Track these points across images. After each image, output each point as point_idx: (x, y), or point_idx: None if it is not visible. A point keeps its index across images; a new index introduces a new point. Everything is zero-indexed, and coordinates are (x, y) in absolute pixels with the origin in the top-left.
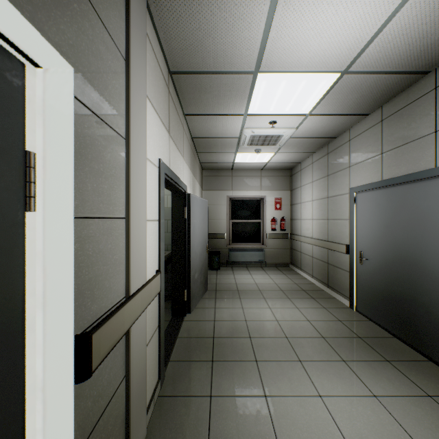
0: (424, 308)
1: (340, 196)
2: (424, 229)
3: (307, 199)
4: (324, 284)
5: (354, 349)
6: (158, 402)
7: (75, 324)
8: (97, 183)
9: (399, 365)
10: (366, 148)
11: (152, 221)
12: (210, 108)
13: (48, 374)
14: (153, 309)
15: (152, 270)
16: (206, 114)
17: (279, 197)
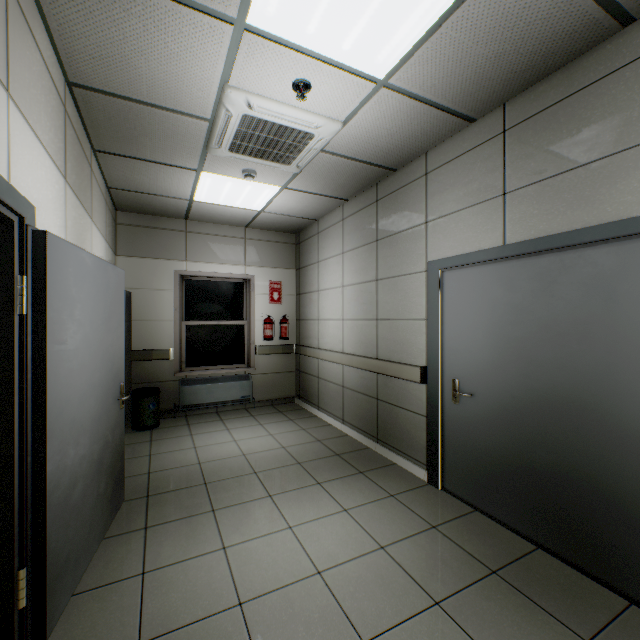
0: (619, 497)
1: (406, 277)
2: (619, 339)
3: (333, 285)
4: (370, 436)
5: (513, 625)
6: None
7: None
8: None
9: None
10: (467, 186)
11: None
12: None
13: None
14: None
15: None
16: None
17: (278, 279)
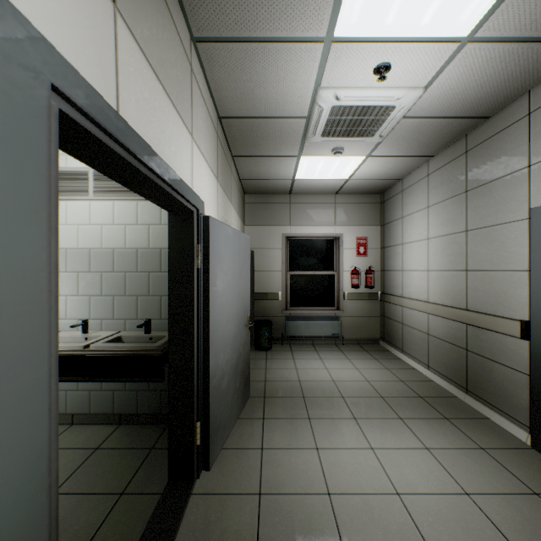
0: None
1: (501, 226)
2: None
3: (416, 238)
4: (458, 385)
5: None
6: None
7: None
8: None
9: None
10: None
11: None
12: (249, 11)
13: None
14: None
15: None
16: (241, 38)
17: (363, 235)
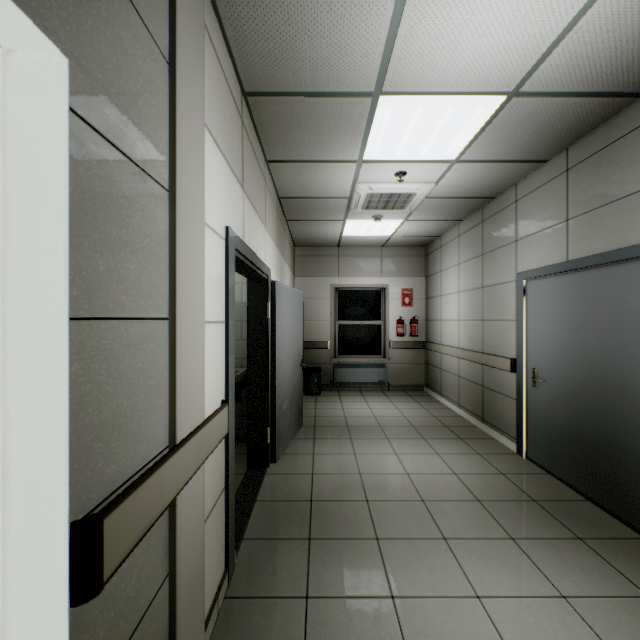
0: (636, 457)
1: (502, 285)
2: (636, 335)
3: (451, 291)
4: (477, 417)
5: (527, 519)
6: (225, 607)
7: (72, 503)
8: (116, 260)
9: (598, 546)
10: (542, 212)
11: (215, 324)
12: (306, 150)
13: (13, 602)
14: (217, 461)
15: (215, 400)
16: (299, 160)
17: (409, 287)
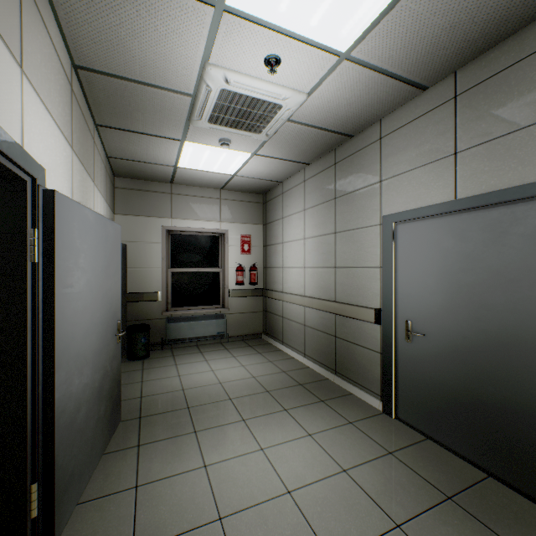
0: None
1: (361, 230)
2: None
3: (295, 237)
4: (329, 368)
5: None
6: None
7: None
8: None
9: None
10: (419, 147)
11: None
12: None
13: None
14: None
15: None
16: None
17: (248, 233)
